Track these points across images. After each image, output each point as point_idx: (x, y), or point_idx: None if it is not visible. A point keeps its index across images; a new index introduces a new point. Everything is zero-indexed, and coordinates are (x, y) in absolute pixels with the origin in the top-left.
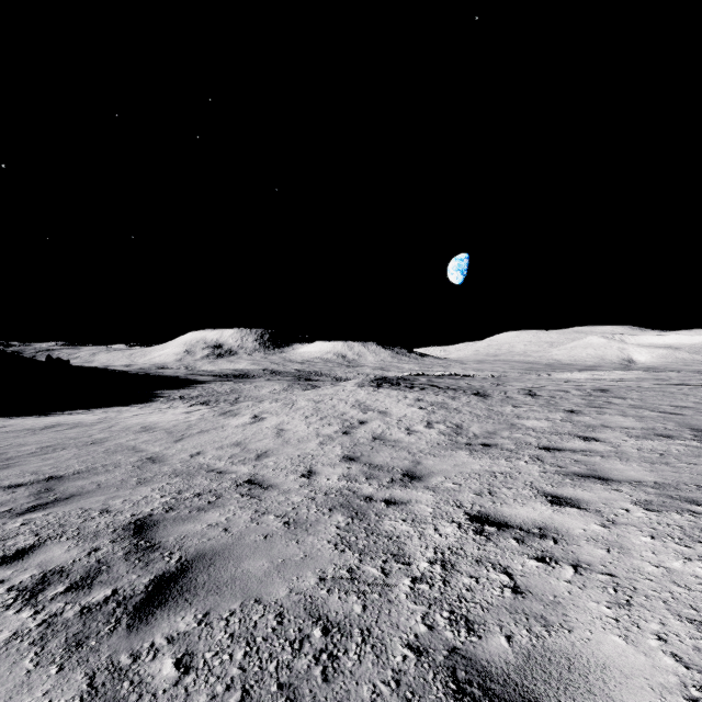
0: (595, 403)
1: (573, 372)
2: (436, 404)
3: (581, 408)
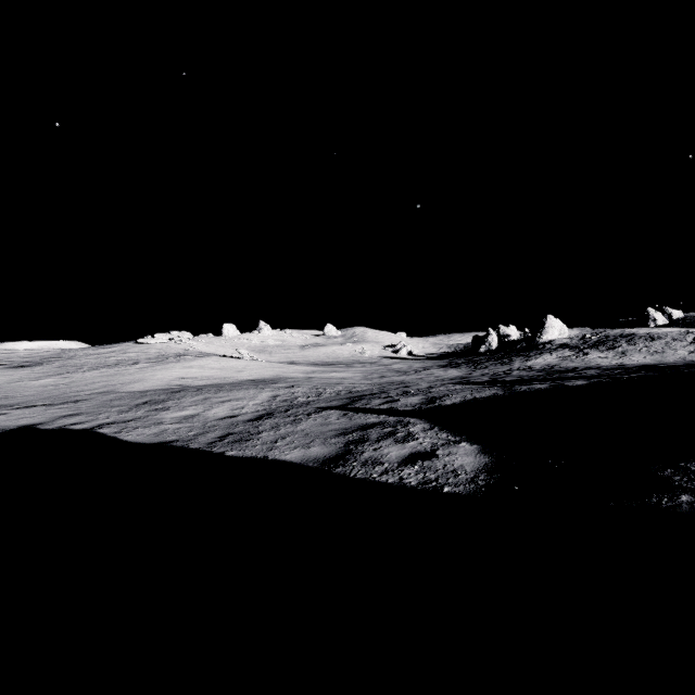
0: None
1: None
2: None
3: None
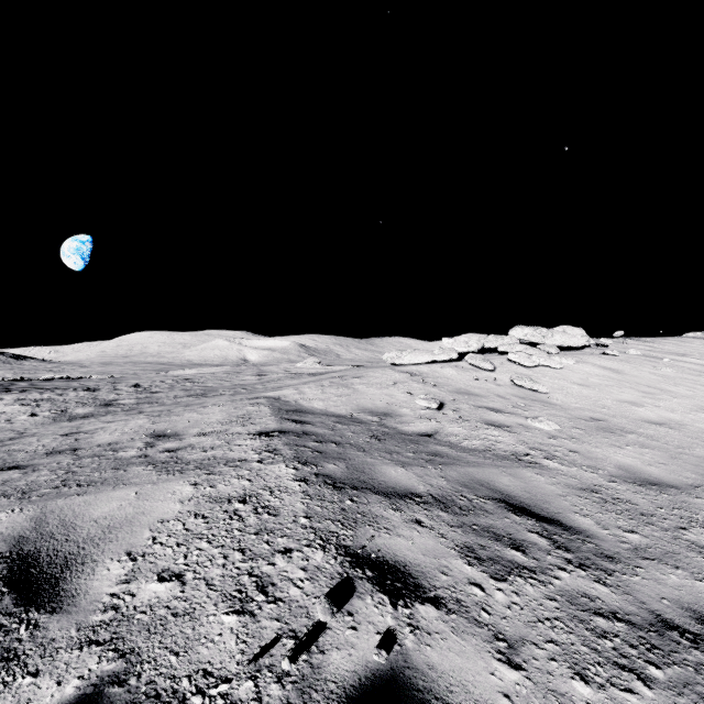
0: (175, 386)
1: (186, 369)
2: (41, 400)
3: (163, 390)
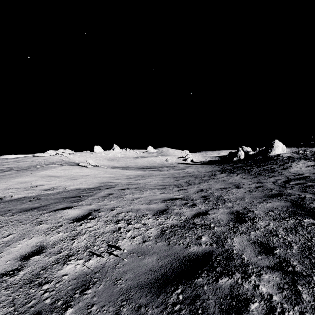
0: None
1: None
2: None
3: None
